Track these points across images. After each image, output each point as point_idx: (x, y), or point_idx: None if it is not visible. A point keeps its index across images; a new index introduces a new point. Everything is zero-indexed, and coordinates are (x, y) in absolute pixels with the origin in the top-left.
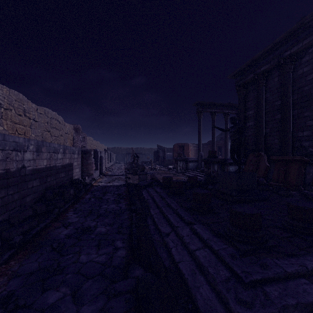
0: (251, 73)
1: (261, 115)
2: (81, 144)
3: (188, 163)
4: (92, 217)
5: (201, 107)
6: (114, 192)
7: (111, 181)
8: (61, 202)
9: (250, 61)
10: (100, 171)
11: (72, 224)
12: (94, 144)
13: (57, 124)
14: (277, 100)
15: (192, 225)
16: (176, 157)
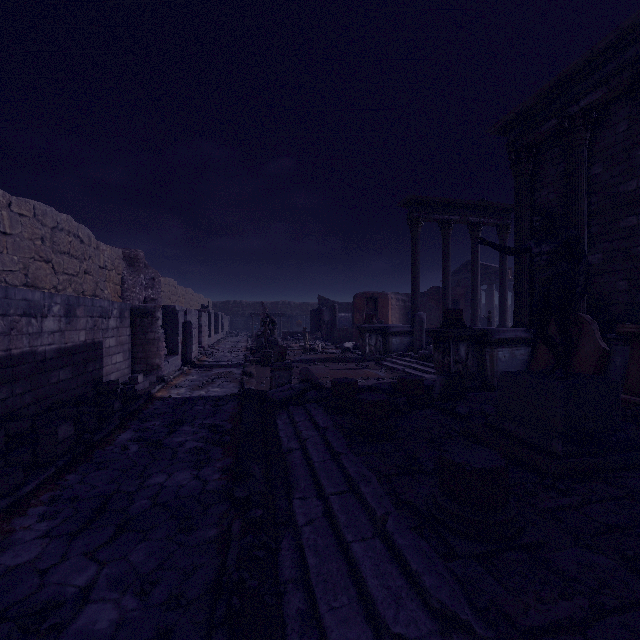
0: (550, 117)
1: (580, 220)
2: (147, 293)
3: (388, 337)
4: (94, 536)
5: (418, 210)
6: (202, 422)
7: (204, 383)
8: (7, 476)
9: (550, 86)
10: (183, 357)
11: (3, 580)
12: (180, 294)
13: (74, 244)
14: (625, 180)
15: (465, 637)
16: (361, 322)
